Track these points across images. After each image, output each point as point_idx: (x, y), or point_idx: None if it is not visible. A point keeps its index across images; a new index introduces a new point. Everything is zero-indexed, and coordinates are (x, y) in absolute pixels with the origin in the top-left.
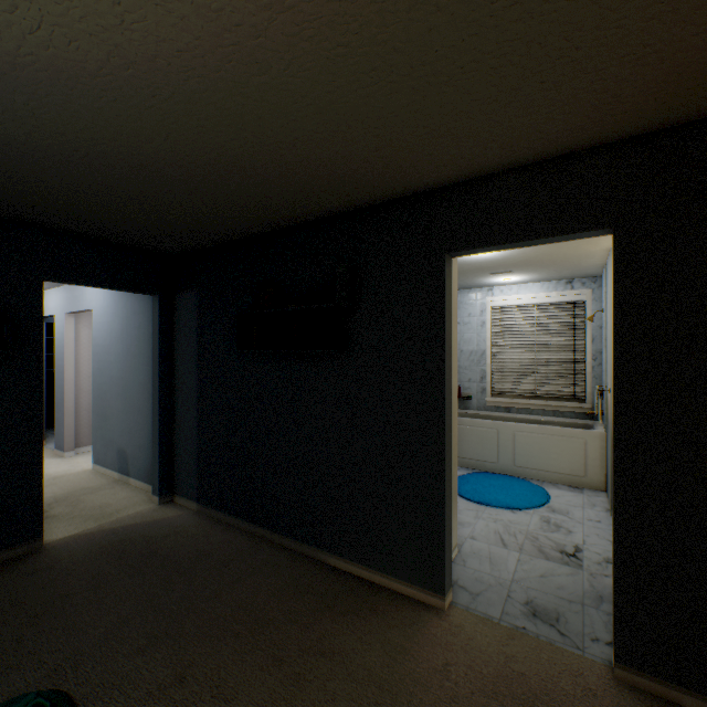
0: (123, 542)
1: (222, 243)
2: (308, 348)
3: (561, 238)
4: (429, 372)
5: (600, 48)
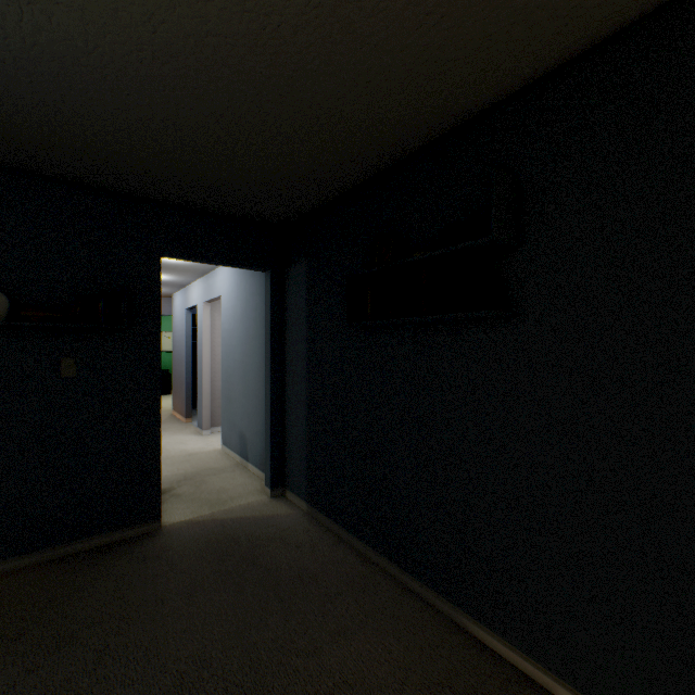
0: (228, 539)
1: (332, 199)
2: (443, 312)
3: None
4: (690, 344)
5: None
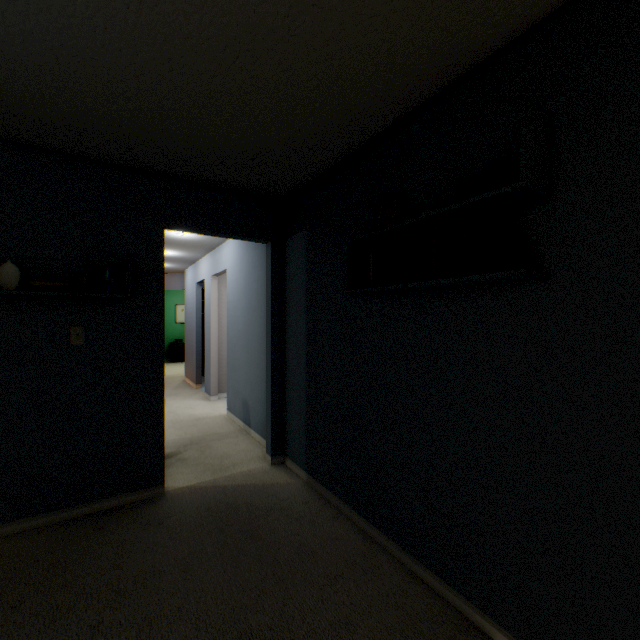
0: (228, 508)
1: (331, 165)
2: (456, 275)
3: None
4: None
5: None
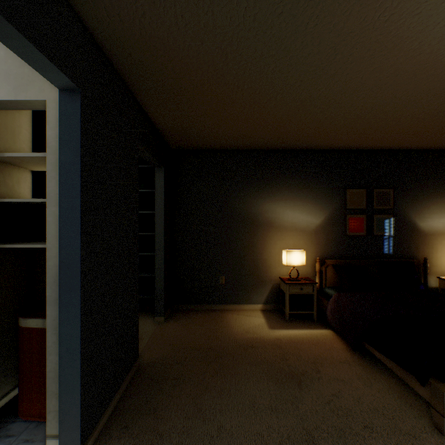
0: None
1: None
2: None
3: (43, 62)
4: None
5: (196, 5)
